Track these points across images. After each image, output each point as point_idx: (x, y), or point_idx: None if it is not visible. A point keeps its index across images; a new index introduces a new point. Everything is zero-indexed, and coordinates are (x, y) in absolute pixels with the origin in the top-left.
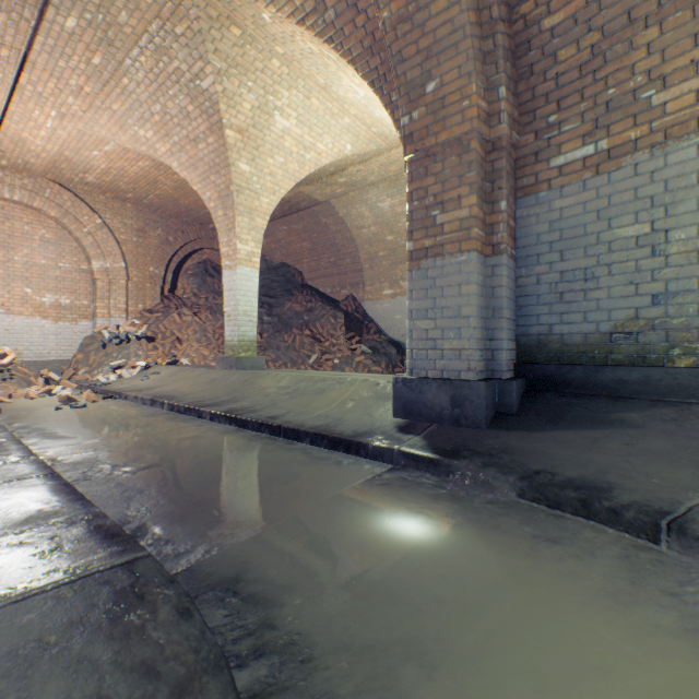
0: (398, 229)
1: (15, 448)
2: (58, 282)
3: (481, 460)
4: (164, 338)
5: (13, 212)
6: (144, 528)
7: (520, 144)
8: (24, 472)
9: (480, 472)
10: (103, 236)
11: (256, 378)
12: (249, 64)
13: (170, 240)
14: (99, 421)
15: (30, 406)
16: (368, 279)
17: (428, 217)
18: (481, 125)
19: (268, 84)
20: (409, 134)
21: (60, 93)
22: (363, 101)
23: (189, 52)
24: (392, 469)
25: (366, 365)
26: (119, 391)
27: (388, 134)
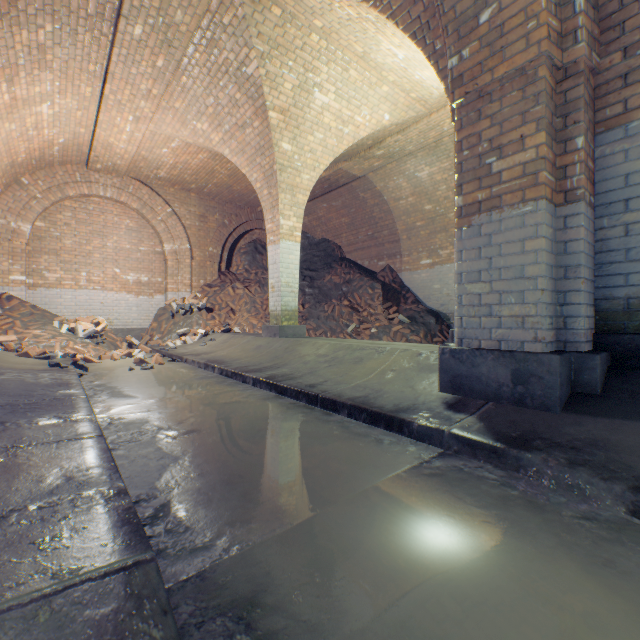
0: (436, 198)
1: (80, 406)
2: (139, 263)
3: (563, 455)
4: (220, 309)
5: (106, 207)
6: (168, 506)
7: (601, 68)
8: (75, 432)
9: (564, 472)
10: (172, 222)
11: (296, 346)
12: (289, 44)
13: (226, 223)
14: (160, 382)
15: (111, 367)
16: (405, 249)
17: (481, 167)
18: (551, 47)
19: (307, 61)
20: (457, 77)
21: (134, 98)
22: (402, 63)
23: (235, 41)
24: (442, 454)
25: (403, 334)
26: (181, 355)
27: (427, 98)
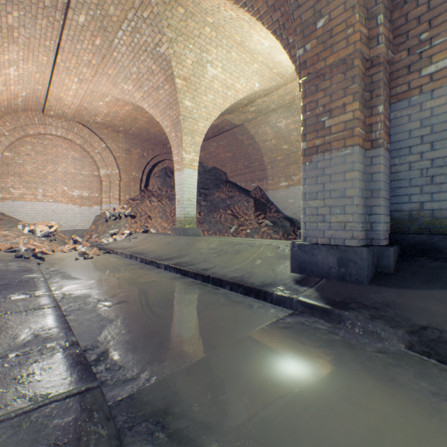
0: (290, 141)
1: (41, 286)
2: (81, 183)
3: (368, 312)
4: (141, 216)
5: (57, 142)
6: (106, 353)
7: (394, 61)
8: (39, 304)
9: (368, 323)
10: (106, 154)
11: (195, 242)
12: (190, 33)
13: (145, 155)
14: (98, 268)
15: (62, 257)
16: (270, 175)
17: (318, 123)
18: (362, 46)
19: (202, 45)
20: (303, 62)
21: (79, 66)
22: (267, 50)
23: (152, 29)
24: (292, 314)
25: (268, 233)
26: (113, 249)
27: (284, 73)
